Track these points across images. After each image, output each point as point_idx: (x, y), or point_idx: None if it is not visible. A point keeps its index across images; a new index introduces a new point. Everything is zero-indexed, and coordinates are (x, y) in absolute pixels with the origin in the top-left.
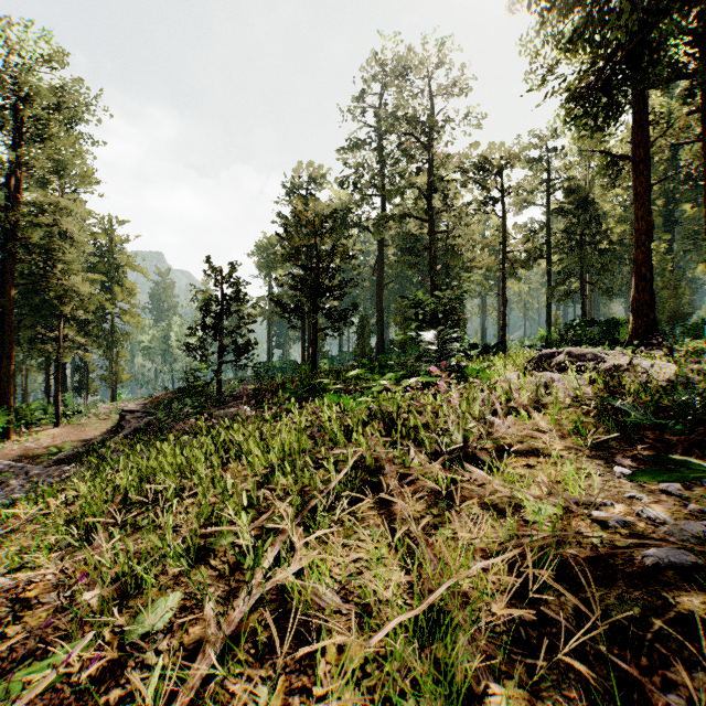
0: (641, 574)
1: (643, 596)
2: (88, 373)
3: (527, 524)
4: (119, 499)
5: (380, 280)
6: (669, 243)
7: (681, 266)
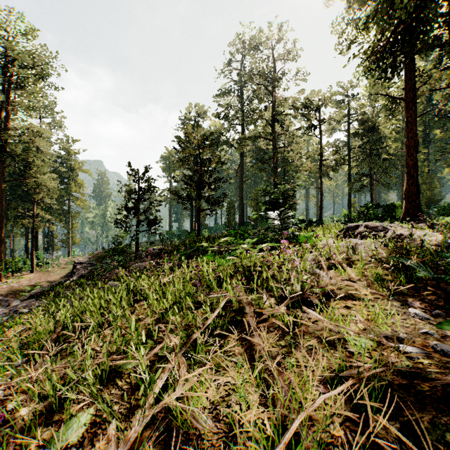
0: (444, 400)
1: None
2: (53, 238)
3: (351, 354)
4: (60, 329)
5: (241, 178)
6: (426, 154)
7: (433, 169)
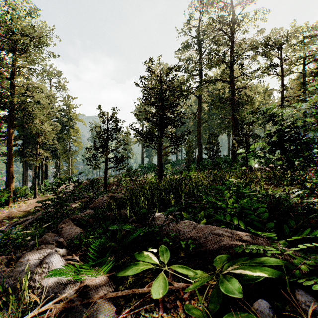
0: None
1: None
2: (59, 169)
3: None
4: None
5: (199, 121)
6: None
7: None
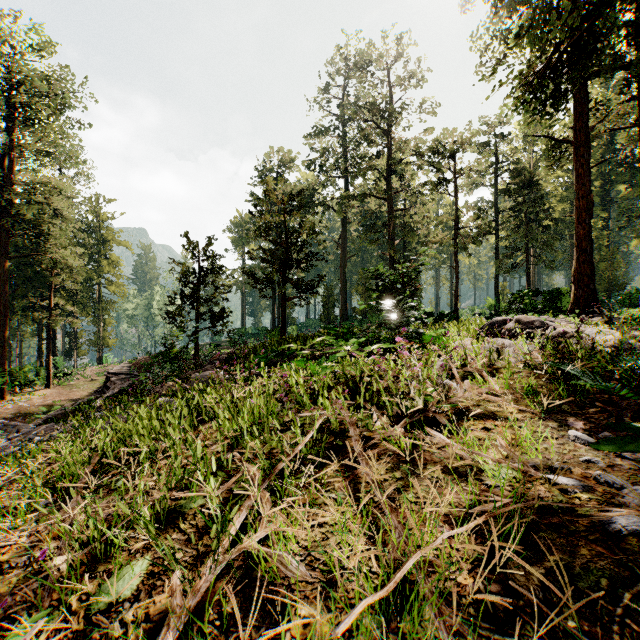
0: (604, 541)
1: (609, 566)
2: (77, 338)
3: (488, 488)
4: (97, 459)
5: (343, 254)
6: (605, 220)
7: (616, 241)
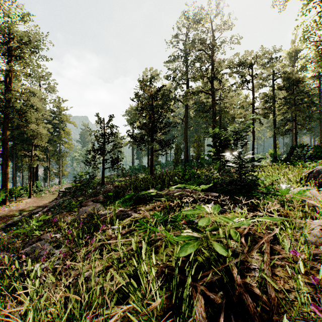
0: None
1: None
2: (49, 171)
3: None
4: None
5: (186, 126)
6: None
7: None
